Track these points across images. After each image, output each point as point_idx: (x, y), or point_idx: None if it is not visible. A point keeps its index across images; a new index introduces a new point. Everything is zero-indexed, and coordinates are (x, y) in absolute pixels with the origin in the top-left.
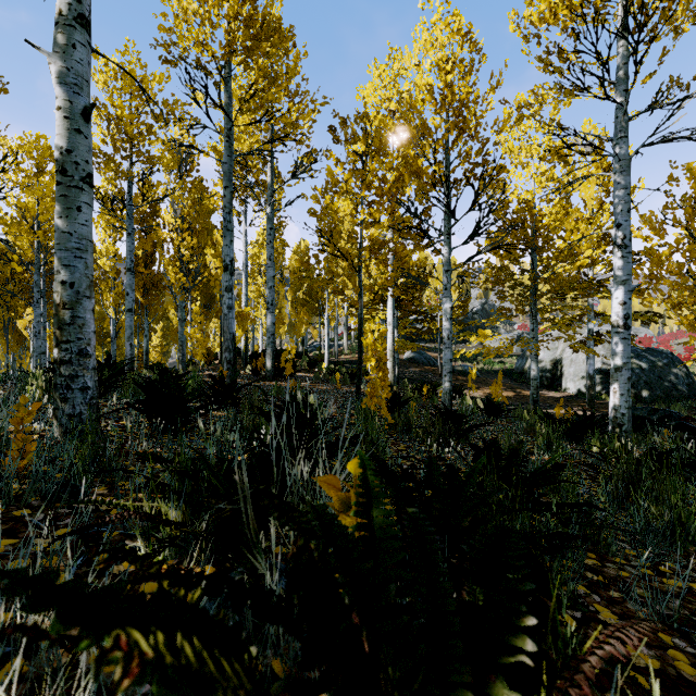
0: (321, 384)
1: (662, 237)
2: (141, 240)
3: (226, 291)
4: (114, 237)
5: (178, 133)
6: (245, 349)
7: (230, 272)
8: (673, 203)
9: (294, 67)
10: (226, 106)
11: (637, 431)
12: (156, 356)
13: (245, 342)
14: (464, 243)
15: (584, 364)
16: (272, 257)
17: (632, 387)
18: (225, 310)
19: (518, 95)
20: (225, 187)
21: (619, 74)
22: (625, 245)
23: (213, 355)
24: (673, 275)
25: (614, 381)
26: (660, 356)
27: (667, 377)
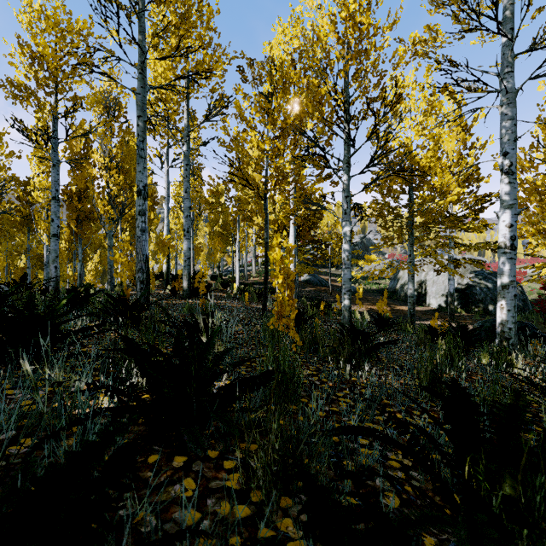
0: (232, 302)
1: (536, 169)
2: (75, 177)
3: (139, 215)
4: (47, 172)
5: (107, 83)
6: (166, 272)
7: (143, 197)
8: (544, 140)
9: (207, 23)
10: (140, 39)
11: None
12: (91, 278)
13: (166, 265)
14: (361, 172)
15: (443, 285)
16: (188, 189)
17: (481, 303)
18: (138, 233)
19: (412, 33)
20: (138, 116)
21: (506, 14)
22: (512, 171)
23: None
24: (543, 204)
25: (502, 298)
26: None
27: None
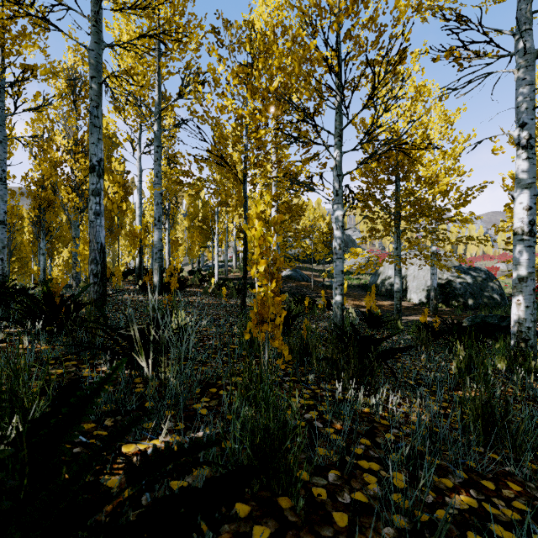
0: (208, 298)
1: None
2: (37, 163)
3: (93, 195)
4: None
5: (72, 60)
6: (139, 266)
7: (97, 173)
8: None
9: None
10: None
11: (489, 336)
12: (58, 273)
13: (139, 259)
14: (354, 149)
15: (424, 280)
16: (159, 174)
17: (461, 297)
18: (91, 216)
19: None
20: (91, 77)
21: None
22: (531, 145)
23: (110, 272)
24: None
25: (518, 292)
26: (480, 272)
27: (486, 289)
